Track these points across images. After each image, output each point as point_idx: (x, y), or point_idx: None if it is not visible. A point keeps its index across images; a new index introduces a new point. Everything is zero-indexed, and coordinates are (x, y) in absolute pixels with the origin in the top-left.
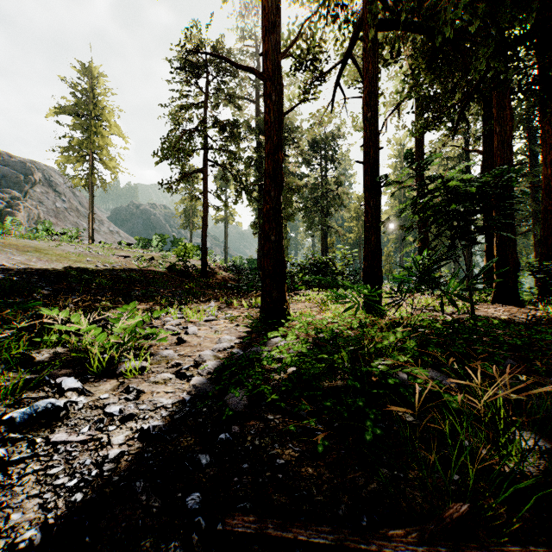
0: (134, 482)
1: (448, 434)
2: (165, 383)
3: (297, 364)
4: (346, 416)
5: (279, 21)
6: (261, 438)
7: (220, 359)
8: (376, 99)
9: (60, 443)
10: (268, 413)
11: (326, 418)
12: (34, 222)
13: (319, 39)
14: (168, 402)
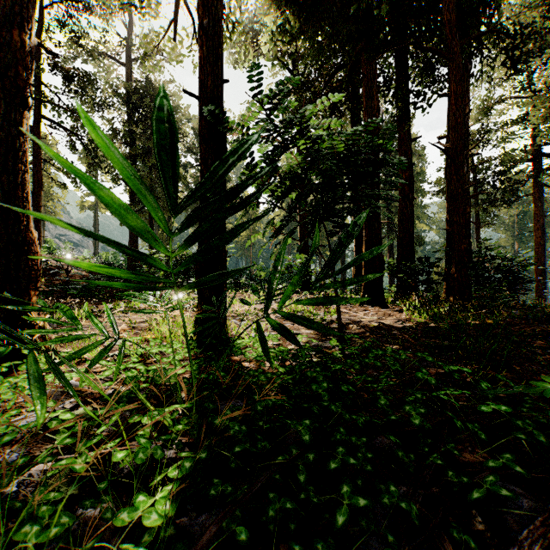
0: None
1: None
2: None
3: None
4: None
5: None
6: None
7: None
8: (216, 4)
9: None
10: None
11: None
12: None
13: None
14: None
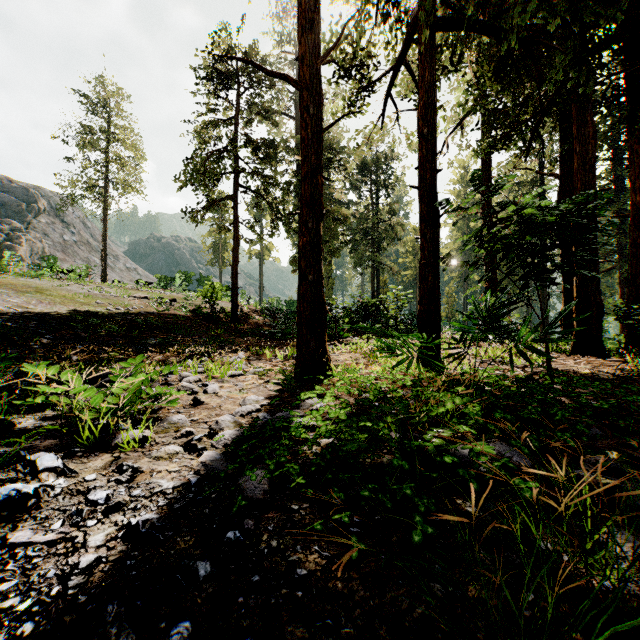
0: (105, 605)
1: (520, 531)
2: (169, 458)
3: (333, 435)
4: (390, 507)
5: (318, 20)
6: (281, 537)
7: (240, 427)
8: (434, 112)
9: (20, 546)
10: (293, 501)
11: (365, 508)
12: (37, 257)
13: (367, 42)
14: (169, 485)
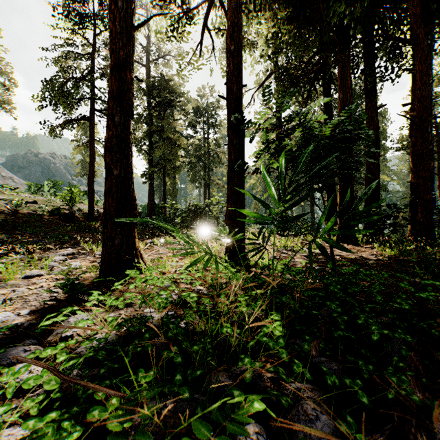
0: None
1: None
2: None
3: None
4: None
5: None
6: None
7: None
8: (239, 33)
9: None
10: None
11: None
12: None
13: None
14: None
